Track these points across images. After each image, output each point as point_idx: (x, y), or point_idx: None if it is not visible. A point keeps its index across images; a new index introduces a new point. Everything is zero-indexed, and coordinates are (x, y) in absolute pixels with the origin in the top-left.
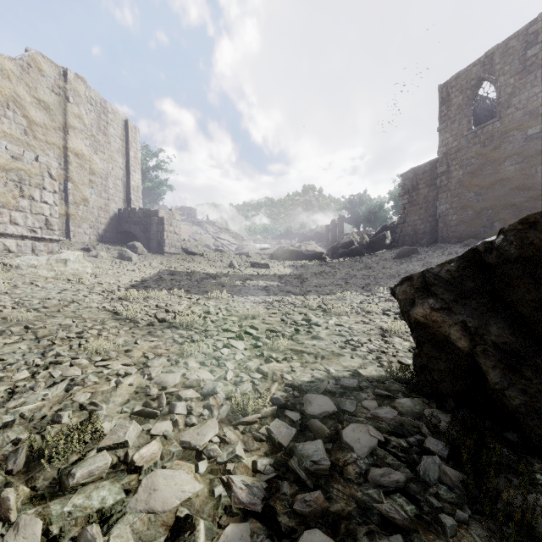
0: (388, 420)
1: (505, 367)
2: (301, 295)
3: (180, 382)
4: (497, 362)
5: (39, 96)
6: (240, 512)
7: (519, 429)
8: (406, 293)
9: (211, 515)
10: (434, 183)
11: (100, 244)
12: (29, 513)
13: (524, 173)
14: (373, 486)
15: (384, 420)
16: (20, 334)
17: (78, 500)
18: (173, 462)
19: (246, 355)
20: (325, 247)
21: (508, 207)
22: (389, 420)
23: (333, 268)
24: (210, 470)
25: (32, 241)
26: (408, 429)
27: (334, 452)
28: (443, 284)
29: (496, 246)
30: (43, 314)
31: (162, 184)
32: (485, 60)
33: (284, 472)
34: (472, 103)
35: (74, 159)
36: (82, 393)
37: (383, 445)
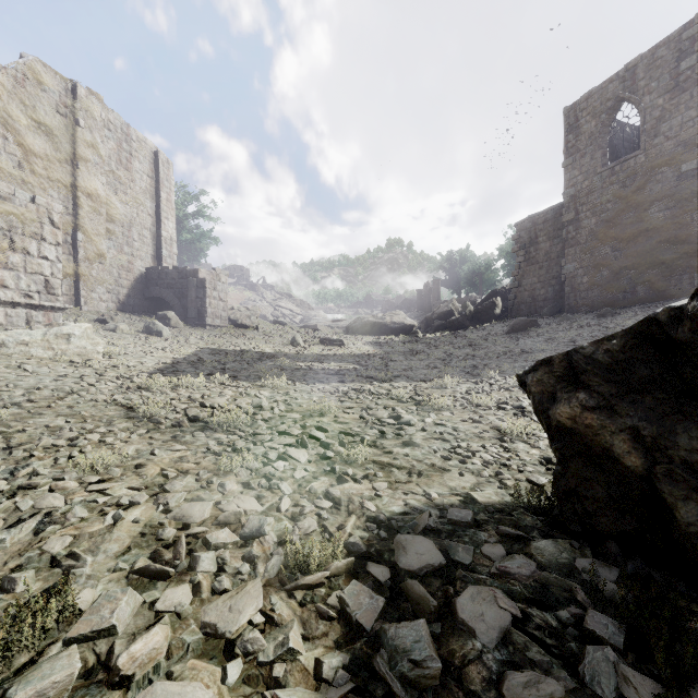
0: (523, 578)
1: None
2: (387, 382)
3: (211, 516)
4: (691, 492)
5: (38, 117)
6: None
7: None
8: (543, 383)
9: None
10: (559, 235)
11: (121, 314)
12: None
13: (677, 221)
14: None
15: (517, 578)
16: None
17: None
18: (186, 664)
19: (309, 471)
20: (416, 318)
21: (655, 267)
22: (526, 578)
23: (427, 346)
24: (246, 678)
25: (27, 310)
26: (555, 594)
27: (444, 639)
28: (600, 371)
29: (690, 315)
30: (26, 411)
31: (204, 236)
32: (625, 75)
33: (367, 680)
34: (609, 131)
35: (85, 202)
36: (59, 537)
37: (520, 623)
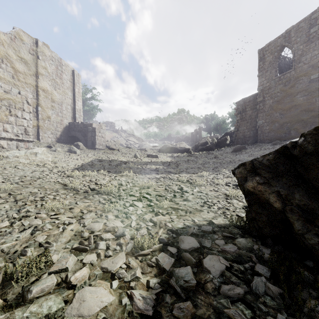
0: (231, 252)
1: (304, 219)
2: (177, 174)
3: (103, 228)
4: (299, 217)
5: (21, 55)
6: (138, 316)
7: (314, 259)
8: (242, 173)
9: (119, 318)
10: (255, 107)
11: (57, 143)
12: (1, 317)
13: (309, 101)
14: (224, 297)
15: (229, 252)
16: (5, 198)
17: (33, 308)
18: (96, 281)
19: (143, 211)
20: (191, 145)
21: (299, 122)
22: (232, 252)
23: (195, 158)
24: (120, 286)
25: (16, 142)
26: (244, 258)
27: (198, 274)
28: (265, 168)
29: (299, 144)
30: (21, 186)
31: (94, 108)
32: (285, 35)
33: (167, 288)
34: (278, 60)
35: (42, 93)
36: (41, 235)
37: (229, 269)
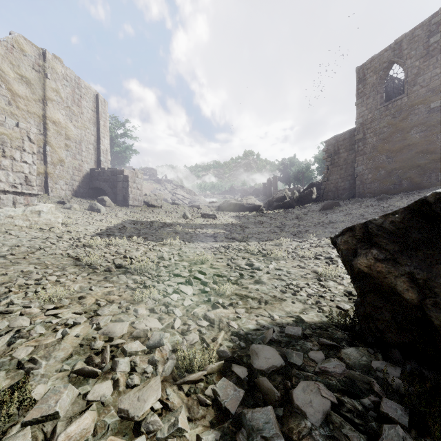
0: (337, 375)
1: None
2: (244, 242)
3: (128, 332)
4: None
5: (21, 72)
6: None
7: None
8: (348, 243)
9: None
10: (352, 148)
11: (74, 198)
12: None
13: (427, 139)
14: None
15: (333, 375)
16: None
17: None
18: (106, 440)
19: (194, 300)
20: (262, 201)
21: (414, 168)
22: (339, 375)
23: (269, 218)
24: None
25: (13, 195)
26: (359, 386)
27: (285, 419)
28: (387, 235)
29: None
30: (9, 261)
31: (128, 148)
32: (395, 46)
33: None
34: (384, 82)
35: (51, 126)
36: (24, 347)
37: (336, 407)
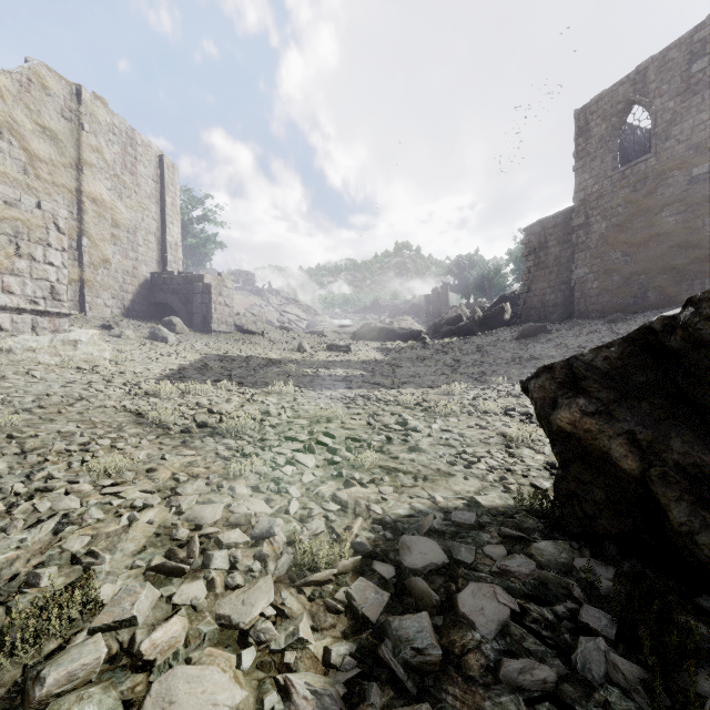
0: (523, 576)
1: (695, 500)
2: (394, 389)
3: (223, 517)
4: (683, 493)
5: (43, 121)
6: None
7: None
8: (545, 389)
9: None
10: (569, 239)
11: (126, 319)
12: None
13: (688, 226)
14: (508, 689)
15: (516, 576)
16: None
17: None
18: (203, 651)
19: (317, 475)
20: (424, 324)
21: (666, 272)
22: (525, 576)
23: (435, 352)
24: (259, 664)
25: (32, 316)
26: (553, 591)
27: (446, 630)
28: (599, 378)
29: (682, 323)
30: (37, 417)
31: (209, 240)
32: (636, 77)
33: (372, 667)
34: (619, 134)
35: (90, 207)
36: (78, 536)
37: (518, 617)
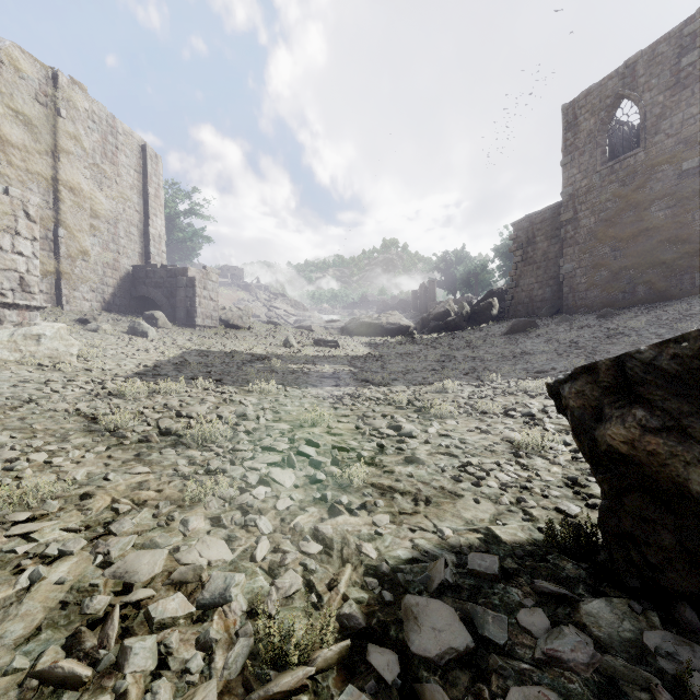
0: (581, 668)
1: None
2: (384, 386)
3: (164, 570)
4: None
5: (16, 105)
6: None
7: None
8: (585, 396)
9: None
10: (557, 234)
11: (106, 313)
12: None
13: (677, 220)
14: None
15: (572, 668)
16: None
17: None
18: None
19: (296, 499)
20: (412, 319)
21: (656, 266)
22: (584, 668)
23: (424, 347)
24: None
25: None
26: (630, 697)
27: None
28: (664, 382)
29: None
30: None
31: (196, 234)
32: (625, 71)
33: None
34: (608, 129)
35: (67, 196)
36: None
37: None
